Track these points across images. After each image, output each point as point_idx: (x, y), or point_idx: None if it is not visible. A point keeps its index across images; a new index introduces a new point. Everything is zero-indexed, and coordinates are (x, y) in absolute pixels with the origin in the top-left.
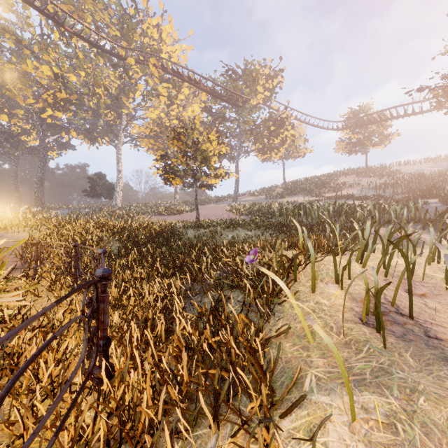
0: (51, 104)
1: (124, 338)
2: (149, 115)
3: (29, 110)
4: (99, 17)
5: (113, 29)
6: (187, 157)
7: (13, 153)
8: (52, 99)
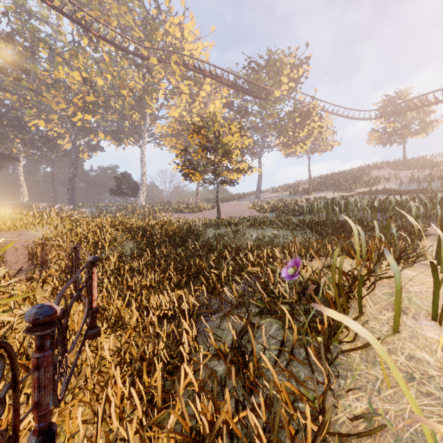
0: (81, 108)
1: (110, 384)
2: (171, 114)
3: (62, 114)
4: (124, 20)
5: (137, 31)
6: (208, 150)
7: (50, 156)
8: (81, 102)
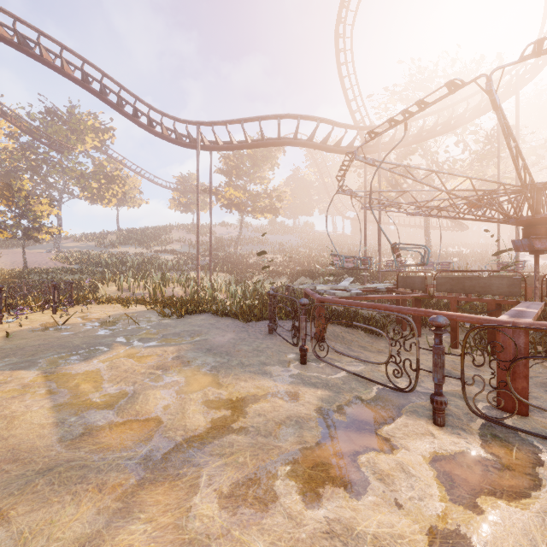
0: None
1: None
2: None
3: None
4: None
5: None
6: (20, 217)
7: None
8: None
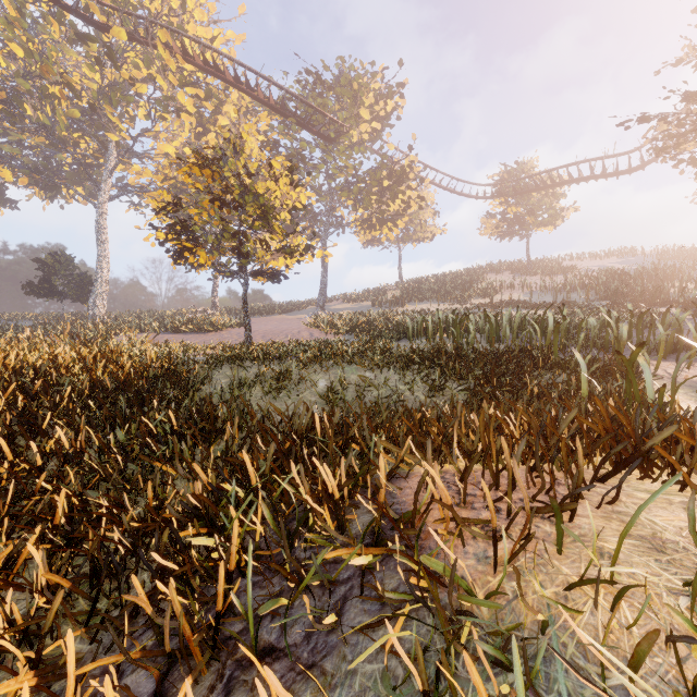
0: None
1: None
2: (161, 148)
3: None
4: None
5: None
6: (223, 202)
7: None
8: None
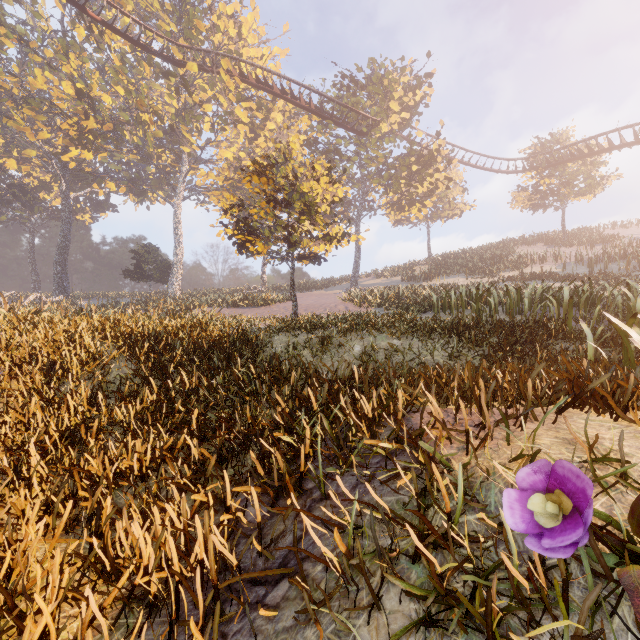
0: (75, 140)
1: None
2: (222, 154)
3: (44, 149)
4: (145, 2)
5: (166, 21)
6: (276, 202)
7: (27, 217)
8: (74, 130)
